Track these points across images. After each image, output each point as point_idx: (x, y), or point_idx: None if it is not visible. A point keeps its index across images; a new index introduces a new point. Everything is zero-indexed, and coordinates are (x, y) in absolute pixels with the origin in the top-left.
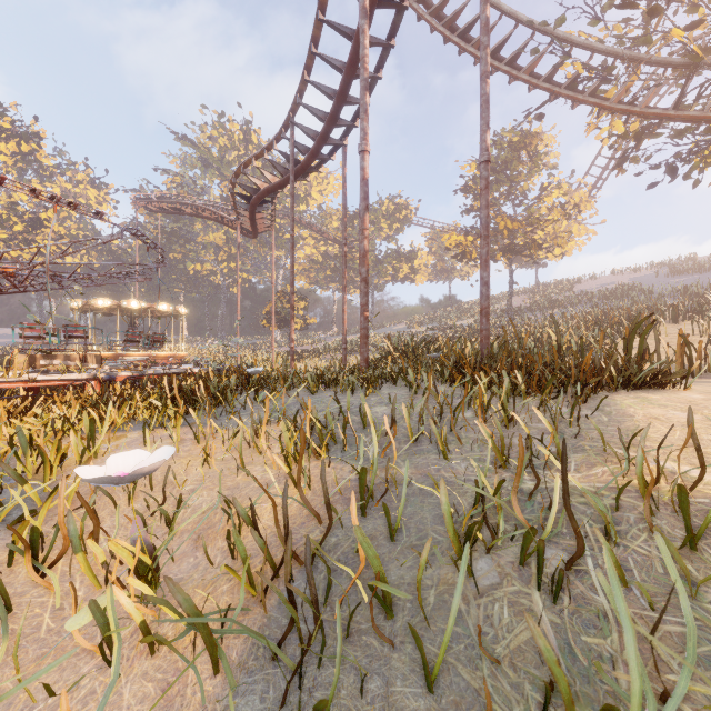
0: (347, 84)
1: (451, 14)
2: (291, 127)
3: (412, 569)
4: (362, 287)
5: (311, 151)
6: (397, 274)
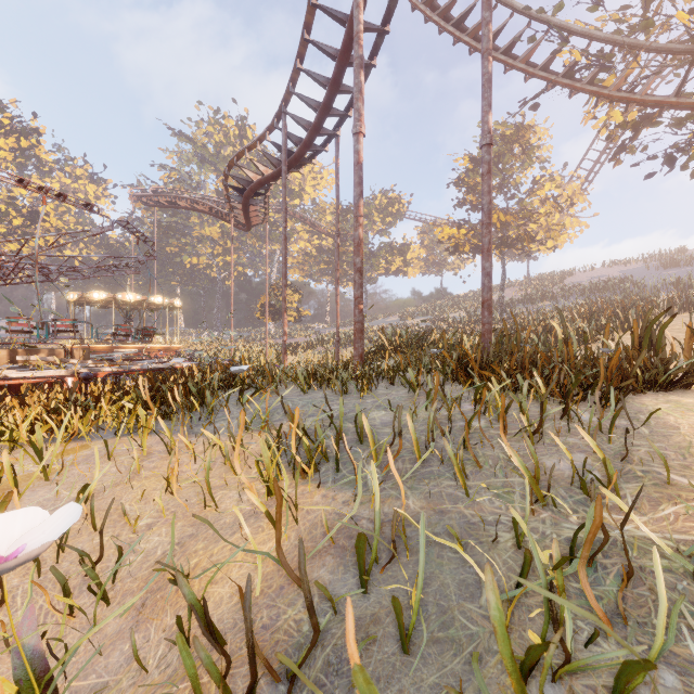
0: (340, 72)
1: (445, 4)
2: (284, 117)
3: (438, 691)
4: (357, 278)
5: (304, 142)
6: (389, 267)
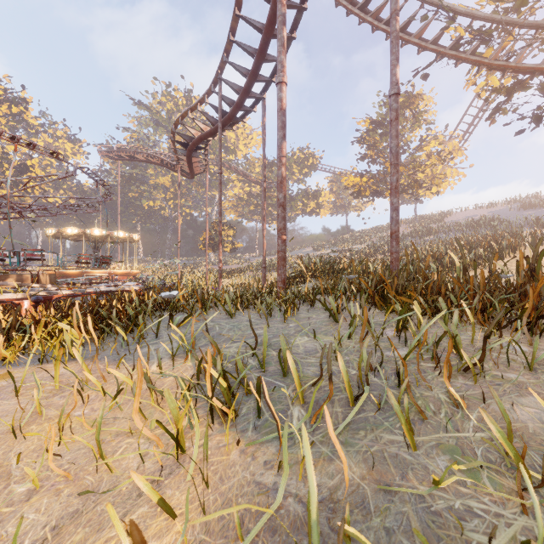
0: (266, 43)
1: None
2: (219, 82)
3: None
4: (280, 211)
5: (236, 103)
6: (305, 209)
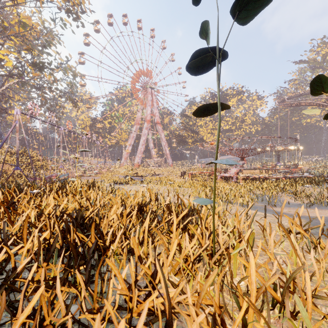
0: None
1: None
2: None
3: None
4: None
5: None
6: None
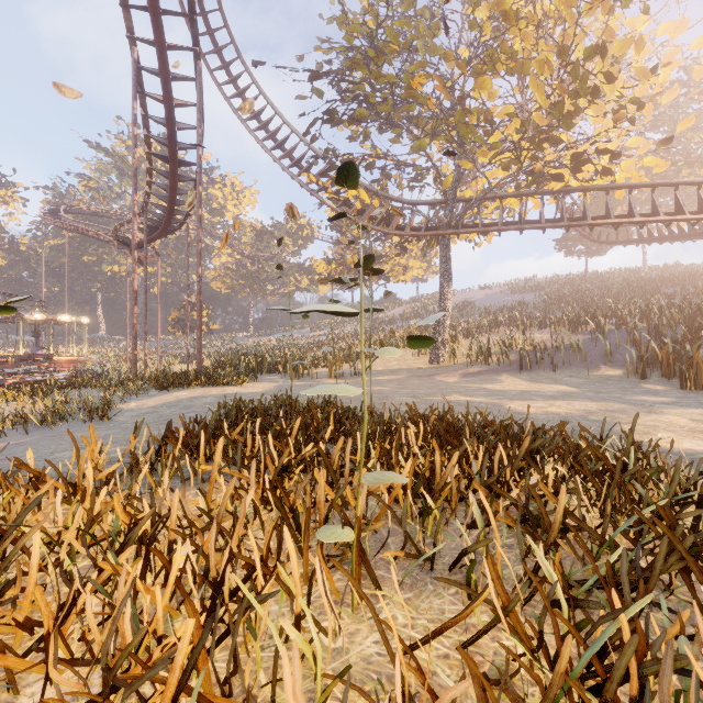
0: (172, 199)
1: (271, 132)
2: (145, 212)
3: None
4: (133, 340)
5: (162, 227)
6: (299, 285)
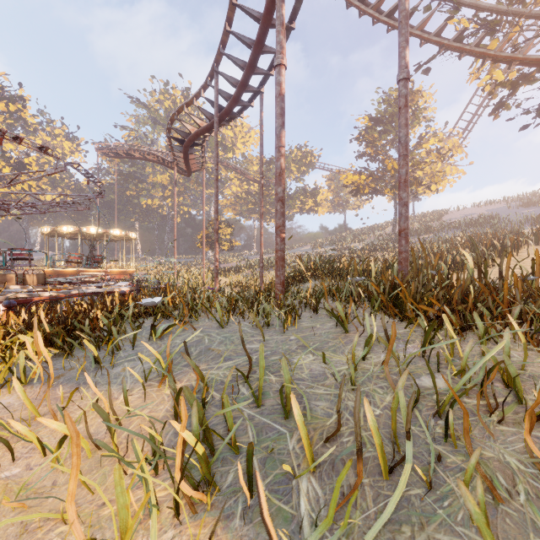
0: (263, 33)
1: None
2: (215, 75)
3: None
4: (278, 207)
5: (233, 97)
6: (303, 207)
